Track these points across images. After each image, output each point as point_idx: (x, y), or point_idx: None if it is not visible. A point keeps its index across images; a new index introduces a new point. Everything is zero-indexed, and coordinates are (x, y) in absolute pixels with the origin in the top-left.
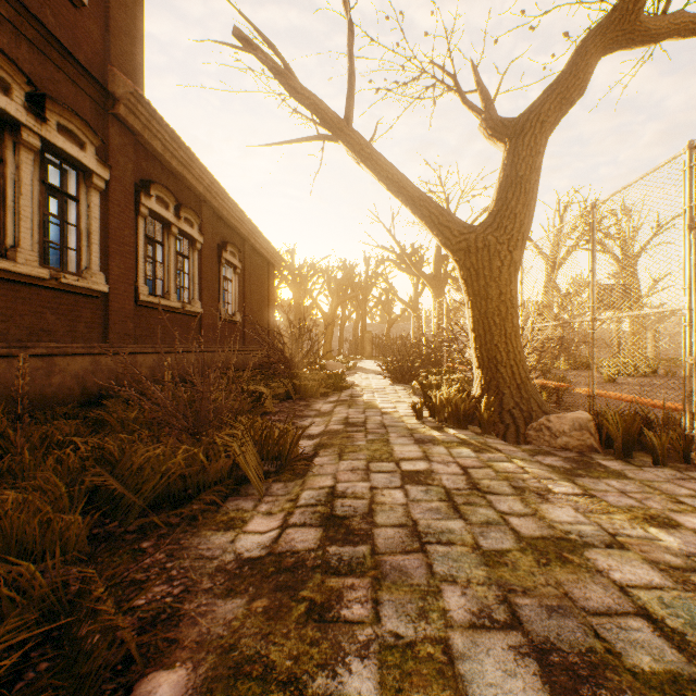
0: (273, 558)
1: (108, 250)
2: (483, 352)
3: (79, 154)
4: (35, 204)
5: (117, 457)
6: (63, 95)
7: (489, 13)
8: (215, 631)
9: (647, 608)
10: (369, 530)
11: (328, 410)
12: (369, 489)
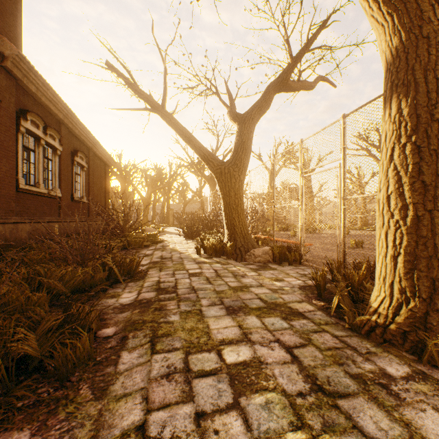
0: (137, 301)
1: None
2: (228, 221)
3: None
4: None
5: (44, 275)
6: None
7: (232, 59)
8: (121, 319)
9: (261, 297)
10: (175, 290)
11: (151, 253)
12: (175, 279)
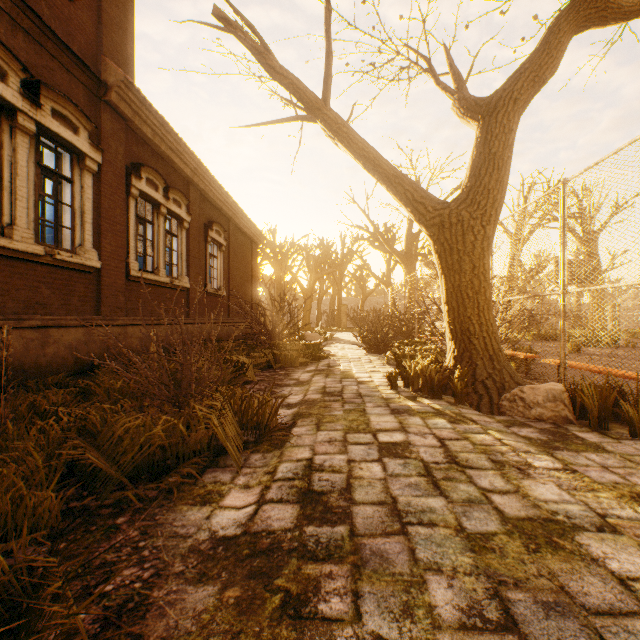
0: (248, 538)
1: (100, 229)
2: (456, 325)
3: (73, 138)
4: (31, 185)
5: (99, 427)
6: (58, 82)
7: None
8: (183, 625)
9: None
10: (347, 507)
11: (307, 379)
12: (346, 462)
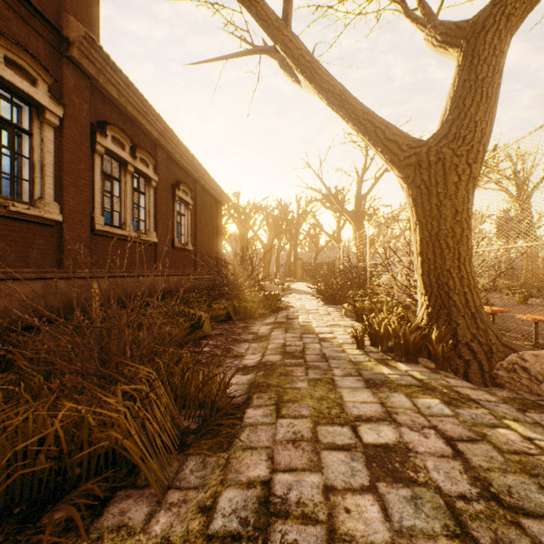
0: None
1: (62, 182)
2: (431, 278)
3: (30, 90)
4: None
5: None
6: (14, 32)
7: None
8: None
9: None
10: None
11: (266, 333)
12: (323, 494)
